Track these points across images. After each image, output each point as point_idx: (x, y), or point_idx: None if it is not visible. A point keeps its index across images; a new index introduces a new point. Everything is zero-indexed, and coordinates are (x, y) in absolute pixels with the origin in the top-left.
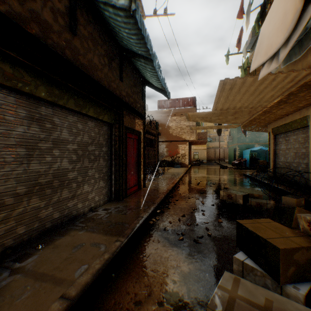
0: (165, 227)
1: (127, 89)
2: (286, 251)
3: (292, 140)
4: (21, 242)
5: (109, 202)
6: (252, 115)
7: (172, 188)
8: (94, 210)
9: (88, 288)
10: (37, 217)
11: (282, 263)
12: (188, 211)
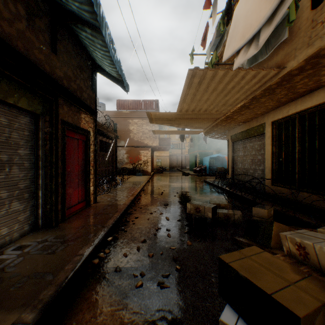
0: (117, 266)
1: (66, 69)
2: (307, 318)
3: (250, 147)
4: None
5: (32, 232)
6: (215, 121)
7: (132, 201)
8: None
9: None
10: None
11: None
12: (150, 233)
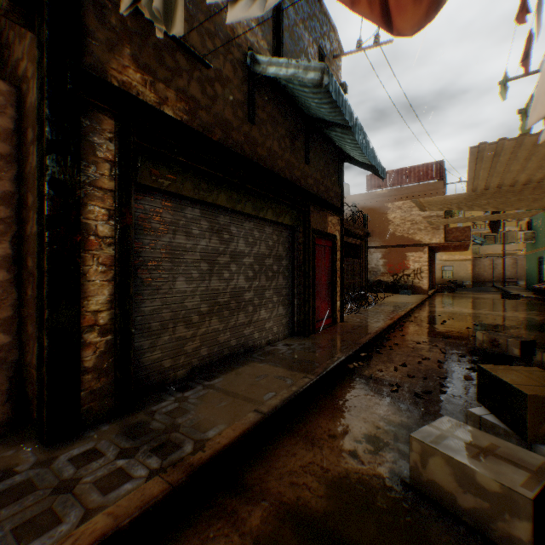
0: (372, 374)
1: (315, 174)
2: (537, 400)
3: None
4: (203, 364)
5: (290, 337)
6: None
7: (390, 326)
8: (272, 344)
9: (278, 410)
10: (216, 341)
11: (529, 415)
12: (413, 360)
